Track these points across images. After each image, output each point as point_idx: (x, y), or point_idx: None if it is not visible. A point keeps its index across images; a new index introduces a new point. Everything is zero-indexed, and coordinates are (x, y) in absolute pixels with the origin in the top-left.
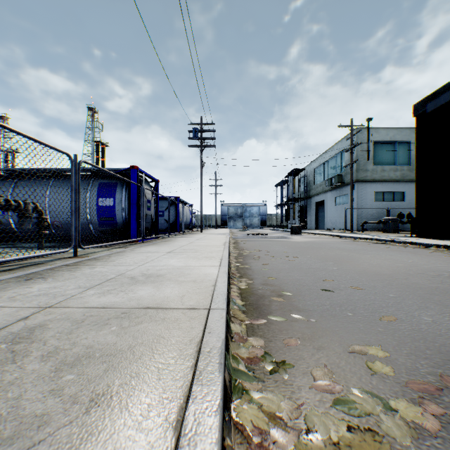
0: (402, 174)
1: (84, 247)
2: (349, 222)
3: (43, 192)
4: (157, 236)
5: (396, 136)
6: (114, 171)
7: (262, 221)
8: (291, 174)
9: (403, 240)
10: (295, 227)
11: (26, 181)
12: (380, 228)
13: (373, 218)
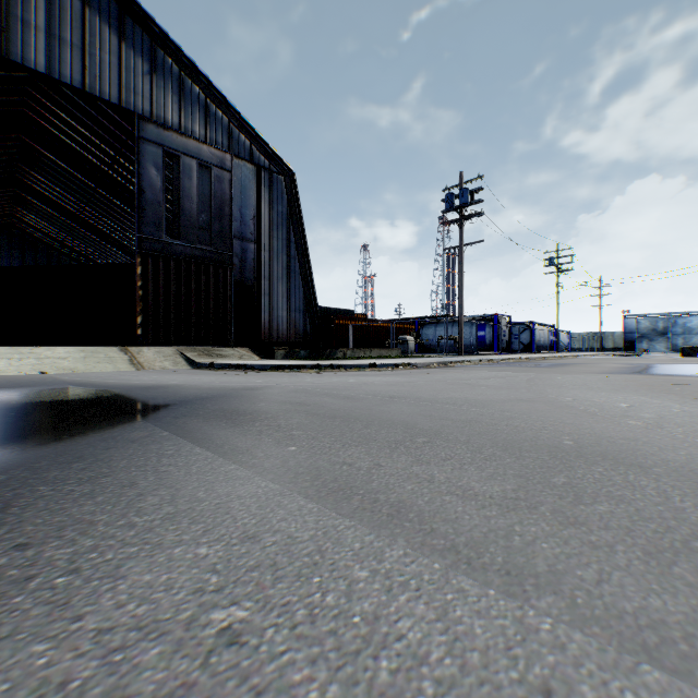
0: None
1: (478, 353)
2: None
3: (449, 329)
4: (509, 353)
5: None
6: (484, 315)
7: None
8: None
9: None
10: (684, 348)
11: (441, 324)
12: None
13: None
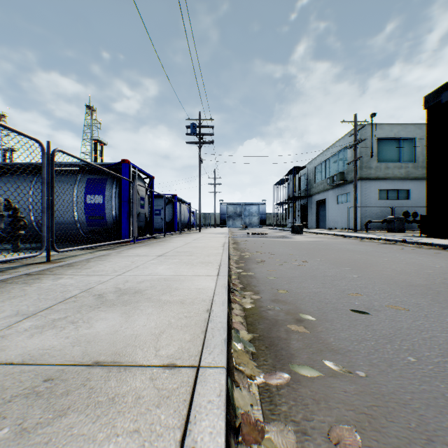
0: (407, 172)
1: (59, 250)
2: (352, 221)
3: (26, 188)
4: (151, 236)
5: (400, 132)
6: (105, 166)
7: (261, 220)
8: (291, 172)
9: (416, 241)
10: (297, 226)
11: (8, 177)
12: (383, 228)
13: (376, 217)
